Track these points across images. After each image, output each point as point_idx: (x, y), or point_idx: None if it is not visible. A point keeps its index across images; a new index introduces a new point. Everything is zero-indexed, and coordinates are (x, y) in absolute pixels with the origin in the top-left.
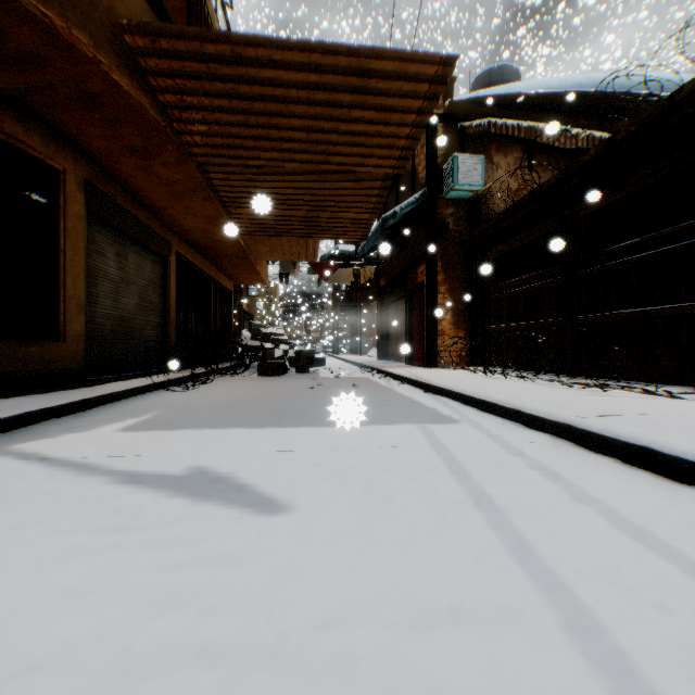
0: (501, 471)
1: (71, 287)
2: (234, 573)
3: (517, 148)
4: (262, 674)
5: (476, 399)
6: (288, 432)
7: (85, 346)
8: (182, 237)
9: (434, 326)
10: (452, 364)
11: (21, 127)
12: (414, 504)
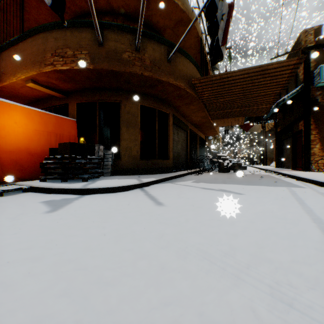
0: (309, 196)
1: (170, 145)
2: (236, 198)
3: None
4: (245, 203)
5: (318, 181)
6: (238, 185)
7: (172, 161)
8: (191, 123)
9: (307, 151)
10: (317, 169)
11: (162, 106)
12: (276, 197)
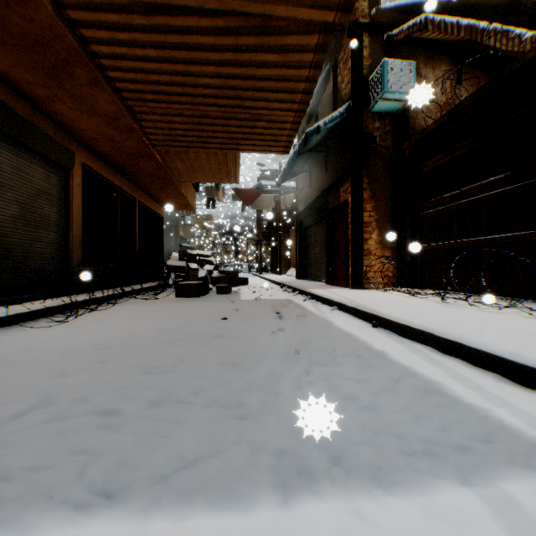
0: None
1: None
2: None
3: (445, 61)
4: None
5: (507, 361)
6: None
7: None
8: (92, 149)
9: (360, 245)
10: (384, 286)
11: None
12: None
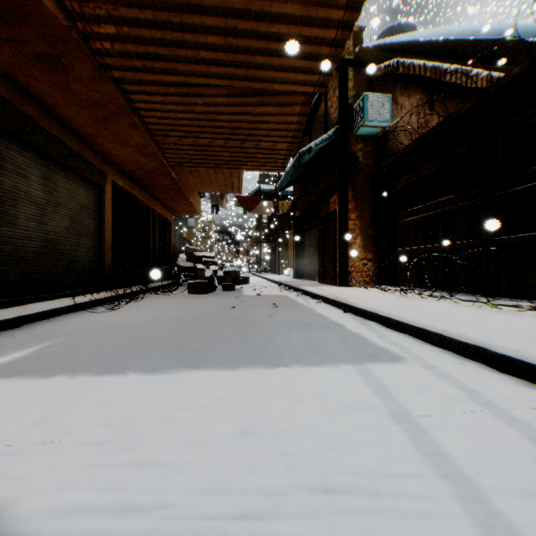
0: None
1: None
2: None
3: (419, 90)
4: None
5: (410, 325)
6: (189, 381)
7: None
8: (119, 168)
9: (346, 249)
10: (363, 283)
11: None
12: None
